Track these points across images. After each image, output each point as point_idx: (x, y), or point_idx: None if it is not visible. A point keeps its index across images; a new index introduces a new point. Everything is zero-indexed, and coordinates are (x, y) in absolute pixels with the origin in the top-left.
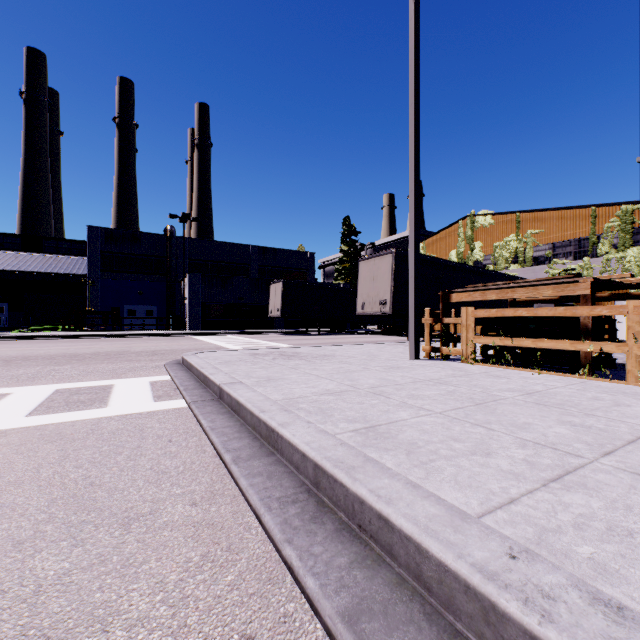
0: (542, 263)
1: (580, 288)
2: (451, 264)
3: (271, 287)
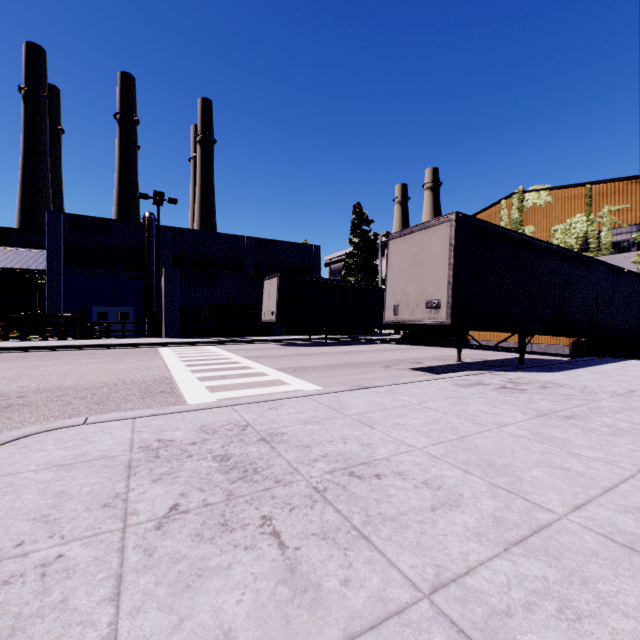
0: (626, 250)
1: None
2: (535, 243)
3: (265, 284)
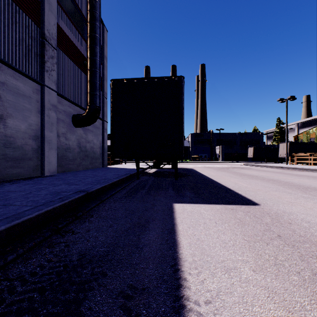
0: None
1: (308, 154)
2: (310, 143)
3: (248, 148)
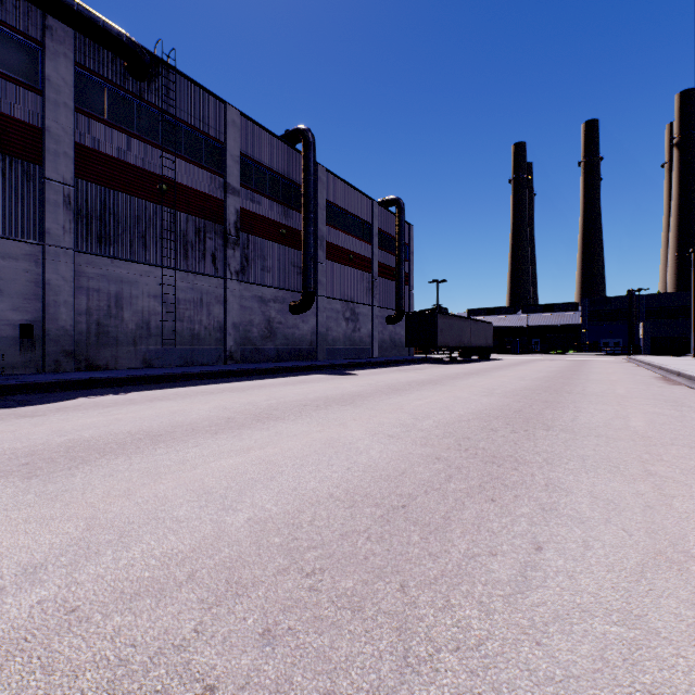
0: None
1: None
2: None
3: None
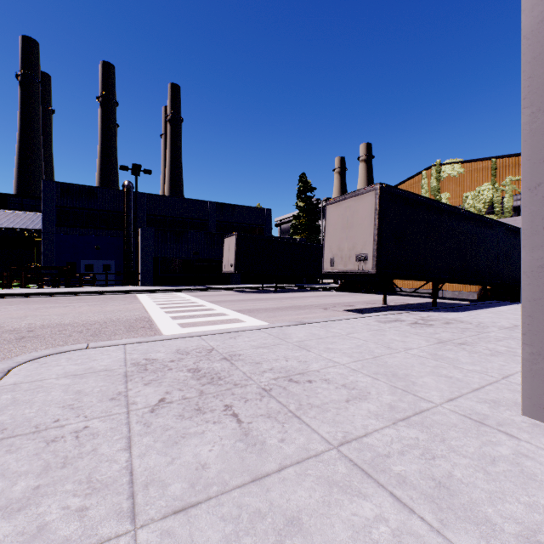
0: None
1: None
2: (446, 208)
3: (225, 241)
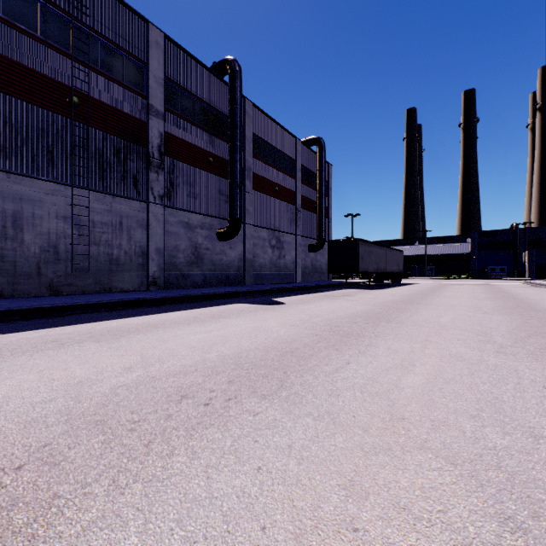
0: None
1: None
2: None
3: None
